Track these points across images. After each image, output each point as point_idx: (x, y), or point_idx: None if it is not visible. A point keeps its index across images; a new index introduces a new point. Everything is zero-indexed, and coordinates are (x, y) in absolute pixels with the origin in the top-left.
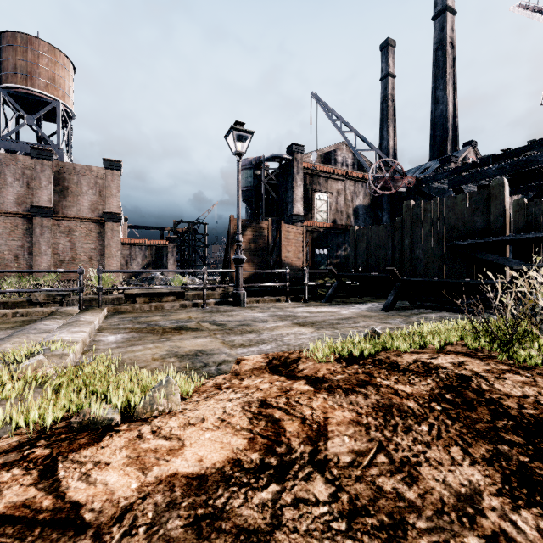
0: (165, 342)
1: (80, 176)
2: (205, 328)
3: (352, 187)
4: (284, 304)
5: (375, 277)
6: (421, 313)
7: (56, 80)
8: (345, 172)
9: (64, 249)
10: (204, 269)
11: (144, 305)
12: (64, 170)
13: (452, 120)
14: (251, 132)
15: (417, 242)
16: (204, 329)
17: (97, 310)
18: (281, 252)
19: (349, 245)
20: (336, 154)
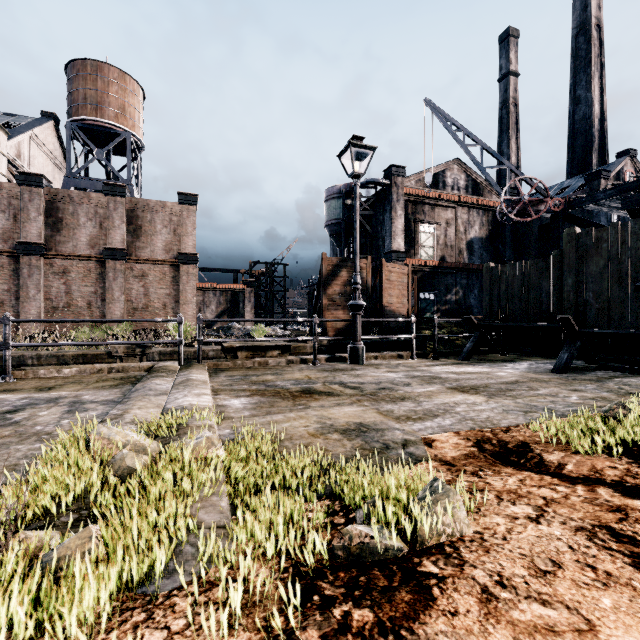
0: (305, 410)
1: (153, 213)
2: (340, 392)
3: (465, 215)
4: (410, 361)
5: (537, 327)
6: (612, 377)
7: (126, 108)
8: (457, 197)
9: (138, 296)
10: (316, 318)
11: (247, 361)
12: (138, 208)
13: (599, 125)
14: (372, 148)
15: (585, 281)
16: (339, 393)
17: (199, 366)
18: (382, 297)
19: (461, 288)
20: (445, 176)
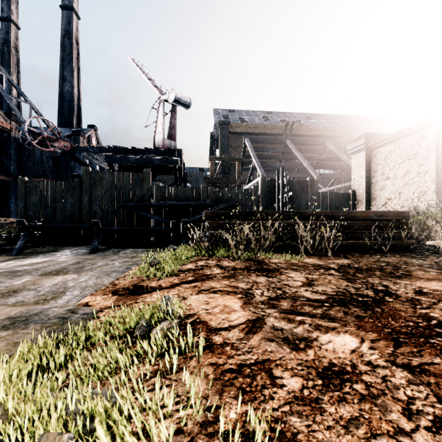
0: None
1: None
2: None
3: None
4: None
5: (78, 227)
6: (118, 251)
7: None
8: None
9: None
10: None
11: None
12: None
13: (77, 102)
14: None
15: (95, 200)
16: None
17: None
18: None
19: None
20: None
